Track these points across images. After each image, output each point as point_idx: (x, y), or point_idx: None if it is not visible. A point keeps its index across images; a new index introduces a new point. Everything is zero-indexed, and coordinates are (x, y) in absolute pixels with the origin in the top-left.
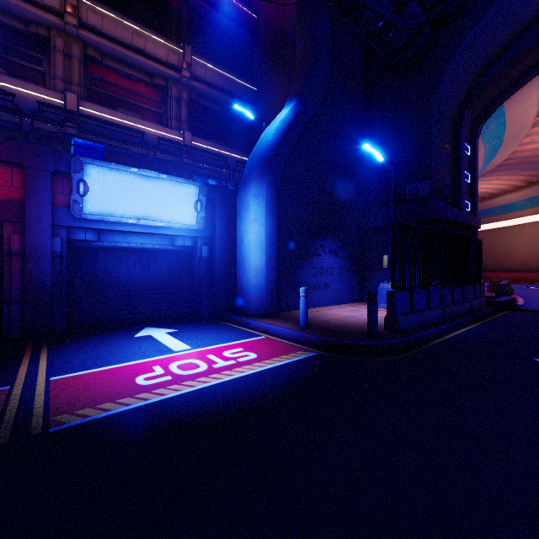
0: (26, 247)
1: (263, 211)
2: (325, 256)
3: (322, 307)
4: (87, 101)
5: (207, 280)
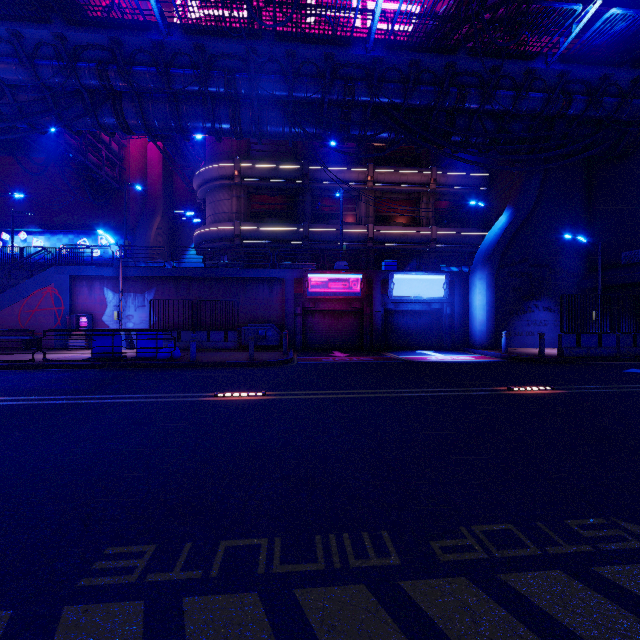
0: (373, 312)
1: (484, 288)
2: (539, 312)
3: (534, 348)
4: (375, 223)
5: (449, 328)
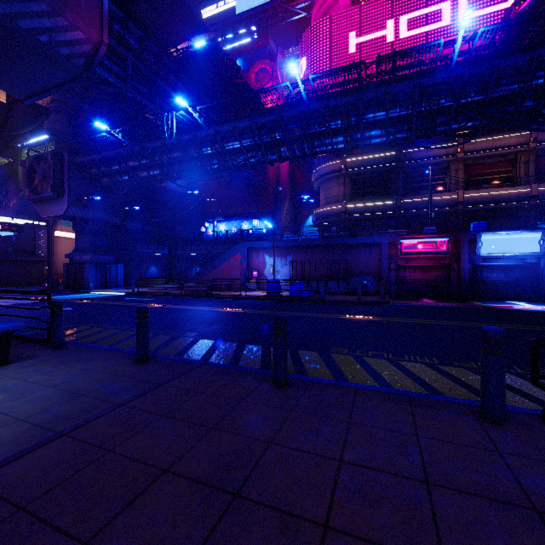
0: (460, 267)
1: None
2: None
3: None
4: (465, 188)
5: None
